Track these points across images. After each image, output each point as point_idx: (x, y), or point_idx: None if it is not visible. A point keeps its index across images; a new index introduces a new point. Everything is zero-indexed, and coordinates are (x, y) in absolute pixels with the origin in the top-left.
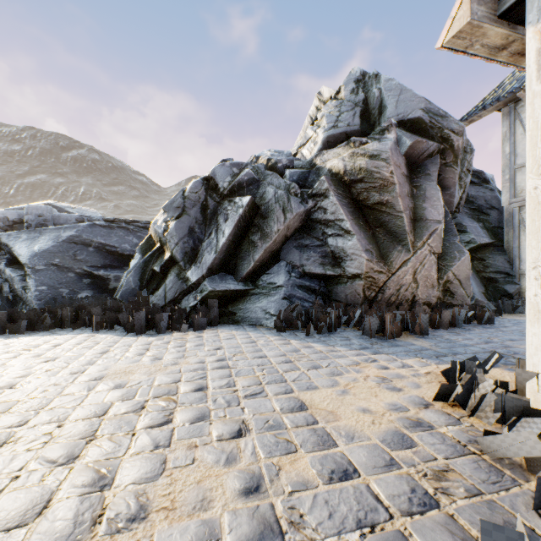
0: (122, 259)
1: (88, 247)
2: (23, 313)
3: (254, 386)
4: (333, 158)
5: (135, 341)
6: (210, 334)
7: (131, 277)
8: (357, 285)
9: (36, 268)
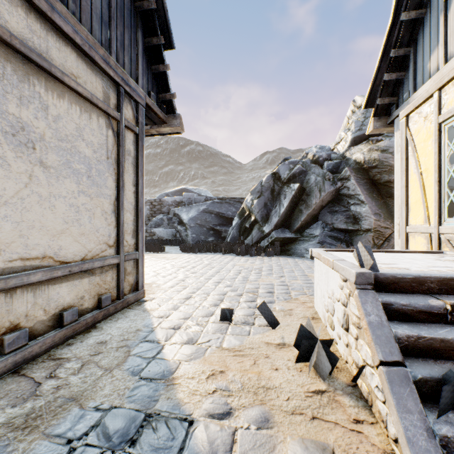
0: (227, 220)
1: (211, 214)
2: (195, 245)
3: (290, 271)
4: (357, 152)
5: (242, 258)
6: (275, 258)
7: (234, 230)
8: (369, 236)
9: (191, 225)
